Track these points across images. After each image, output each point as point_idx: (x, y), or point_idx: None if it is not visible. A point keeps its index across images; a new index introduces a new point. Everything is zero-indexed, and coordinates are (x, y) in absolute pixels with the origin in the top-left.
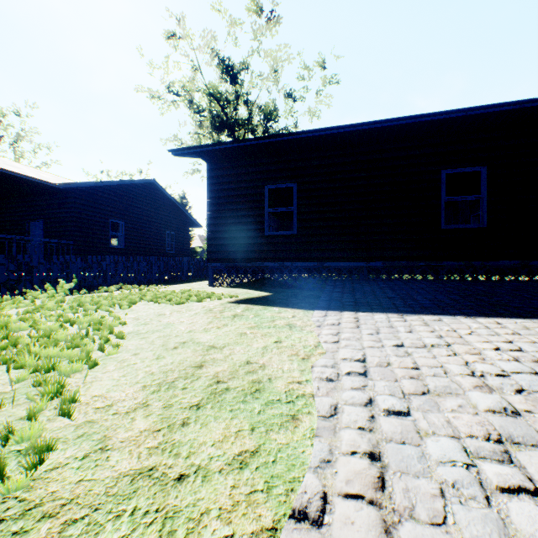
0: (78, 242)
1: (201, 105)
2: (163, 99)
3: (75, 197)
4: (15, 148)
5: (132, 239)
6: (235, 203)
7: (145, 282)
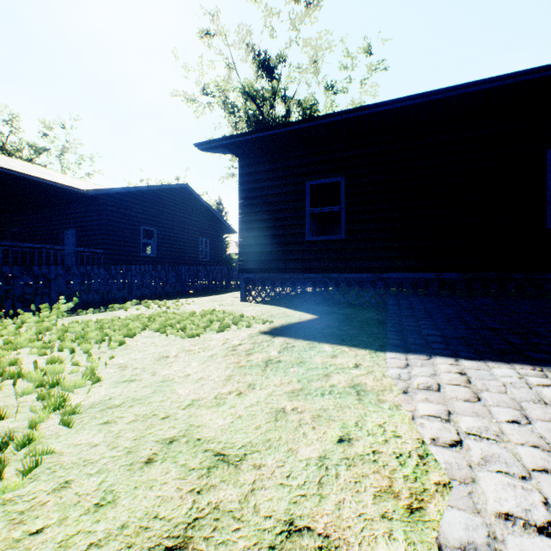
0: (109, 251)
1: (236, 105)
2: (198, 102)
3: (106, 204)
4: (61, 160)
5: (164, 246)
6: (271, 203)
7: (174, 293)
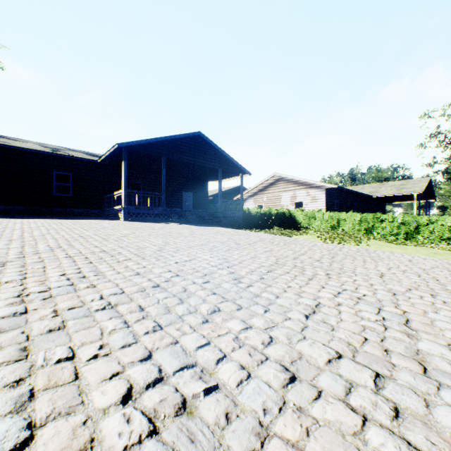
0: None
1: None
2: None
3: None
4: None
5: None
6: None
7: None
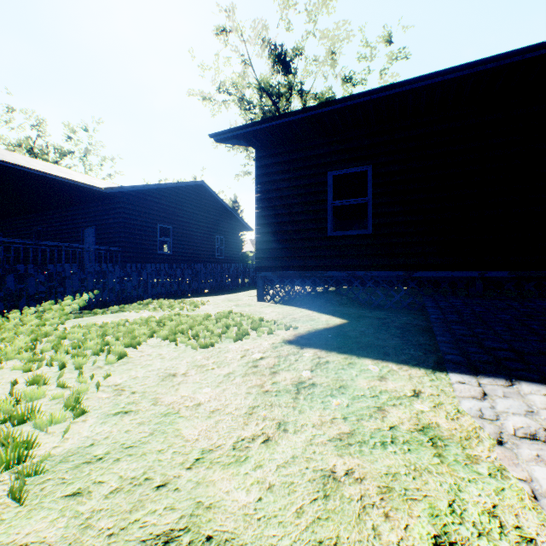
0: (126, 248)
1: (251, 101)
2: (214, 100)
3: (123, 202)
4: (84, 162)
5: (180, 244)
6: (290, 196)
7: (190, 291)
